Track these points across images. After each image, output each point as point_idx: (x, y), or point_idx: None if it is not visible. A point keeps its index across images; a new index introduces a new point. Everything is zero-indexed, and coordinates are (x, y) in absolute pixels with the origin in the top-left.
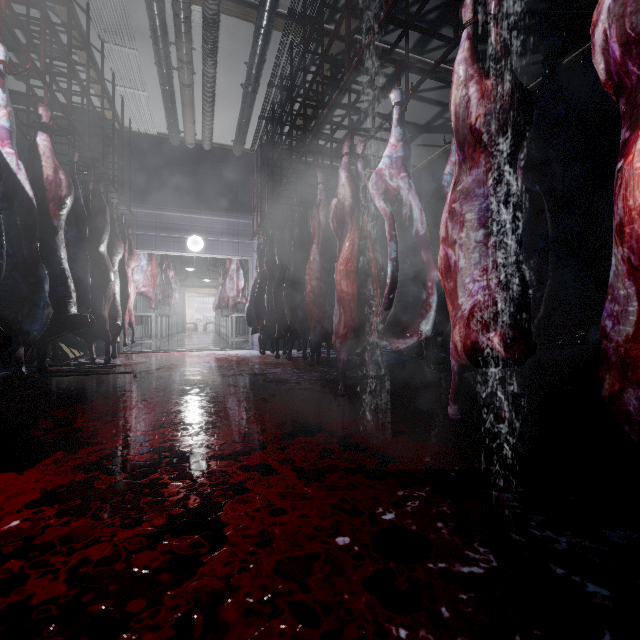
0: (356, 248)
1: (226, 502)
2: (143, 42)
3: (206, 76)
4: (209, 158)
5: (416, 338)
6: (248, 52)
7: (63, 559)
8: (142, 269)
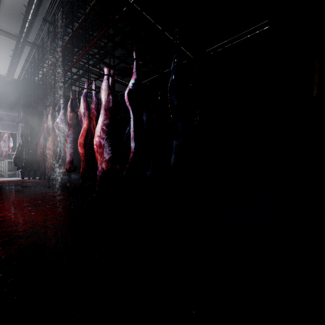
0: (54, 141)
1: None
2: None
3: None
4: None
5: None
6: (13, 47)
7: None
8: None
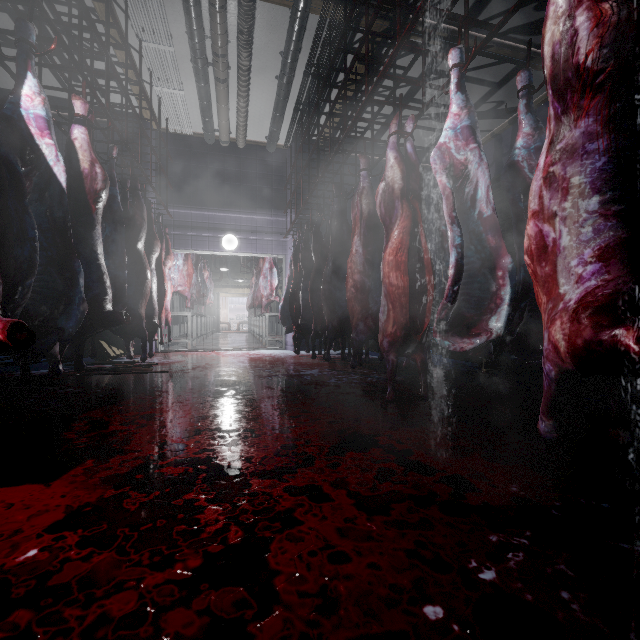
0: (407, 237)
1: (273, 538)
2: (179, 38)
3: (241, 69)
4: (243, 156)
5: (483, 338)
6: (283, 41)
7: (79, 613)
8: (179, 269)
